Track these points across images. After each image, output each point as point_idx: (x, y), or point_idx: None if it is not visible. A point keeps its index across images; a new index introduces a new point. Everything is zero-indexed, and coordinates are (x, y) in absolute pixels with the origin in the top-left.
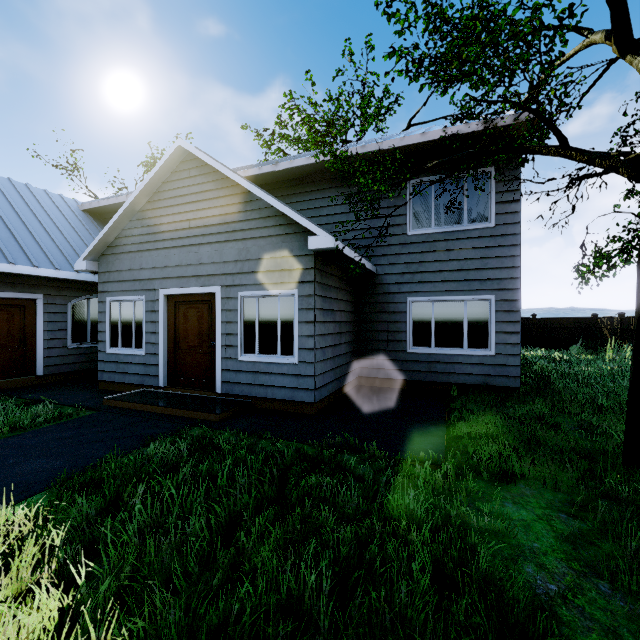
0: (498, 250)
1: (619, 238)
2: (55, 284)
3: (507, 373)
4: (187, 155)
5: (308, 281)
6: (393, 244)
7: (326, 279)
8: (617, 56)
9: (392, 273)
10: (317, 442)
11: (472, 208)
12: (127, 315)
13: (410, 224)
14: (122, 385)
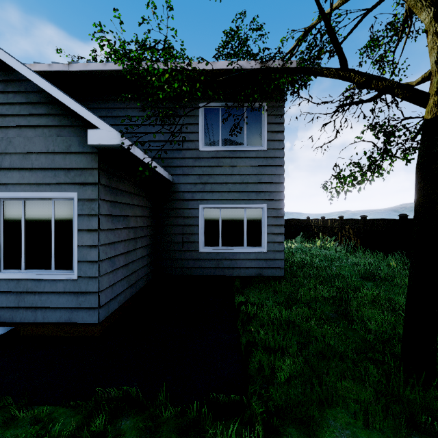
0: (269, 169)
1: (357, 163)
2: None
3: (275, 265)
4: None
5: (90, 183)
6: (187, 157)
7: (116, 182)
8: (373, 6)
9: (186, 182)
10: (83, 402)
11: (250, 133)
12: None
13: (202, 141)
14: None
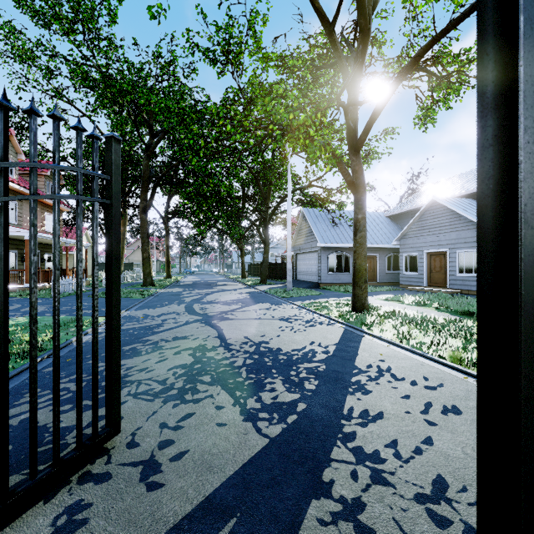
0: None
1: None
2: (382, 250)
3: None
4: (435, 200)
5: None
6: None
7: None
8: None
9: None
10: None
11: None
12: (411, 260)
13: None
14: (409, 286)
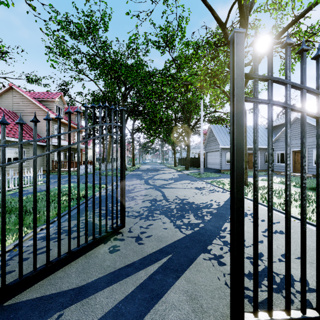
0: None
1: None
2: (262, 149)
3: None
4: (298, 117)
5: None
6: None
7: None
8: None
9: None
10: None
11: None
12: (281, 156)
13: None
14: (280, 172)
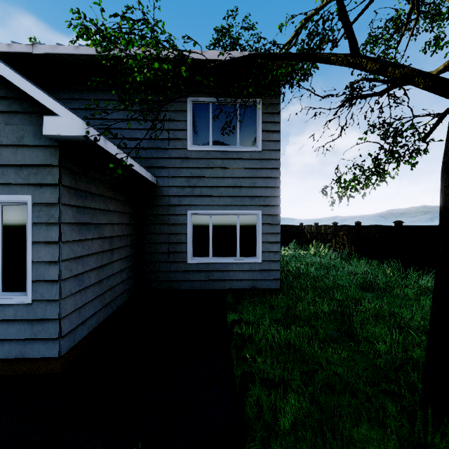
0: (264, 171)
1: (360, 166)
2: None
3: (271, 277)
4: None
5: (49, 183)
6: (174, 157)
7: (85, 184)
8: None
9: (173, 186)
10: None
11: (244, 133)
12: None
13: (190, 140)
14: None
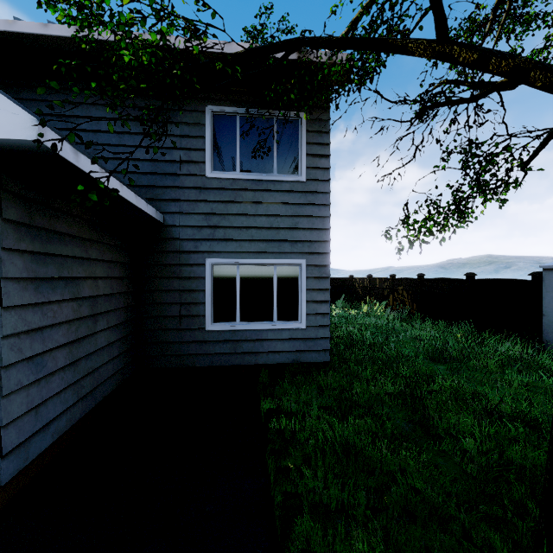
0: (309, 208)
1: (435, 202)
2: None
3: (318, 347)
4: None
5: None
6: (188, 186)
7: (48, 219)
8: None
9: (186, 225)
10: None
11: (282, 156)
12: None
13: (210, 163)
14: None
